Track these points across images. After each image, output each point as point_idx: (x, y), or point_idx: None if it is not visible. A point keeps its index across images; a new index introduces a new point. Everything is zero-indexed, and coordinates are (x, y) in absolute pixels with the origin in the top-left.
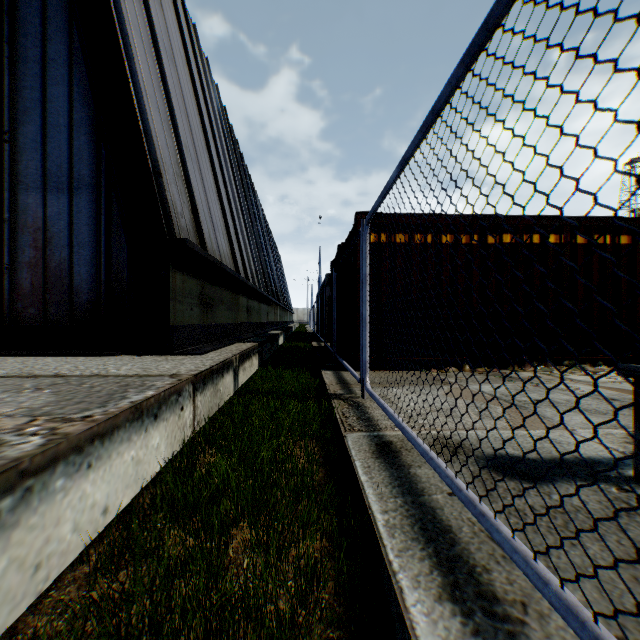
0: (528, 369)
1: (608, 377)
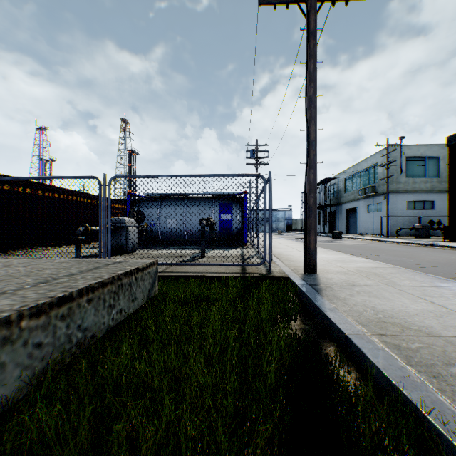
0: (20, 251)
1: (55, 250)
